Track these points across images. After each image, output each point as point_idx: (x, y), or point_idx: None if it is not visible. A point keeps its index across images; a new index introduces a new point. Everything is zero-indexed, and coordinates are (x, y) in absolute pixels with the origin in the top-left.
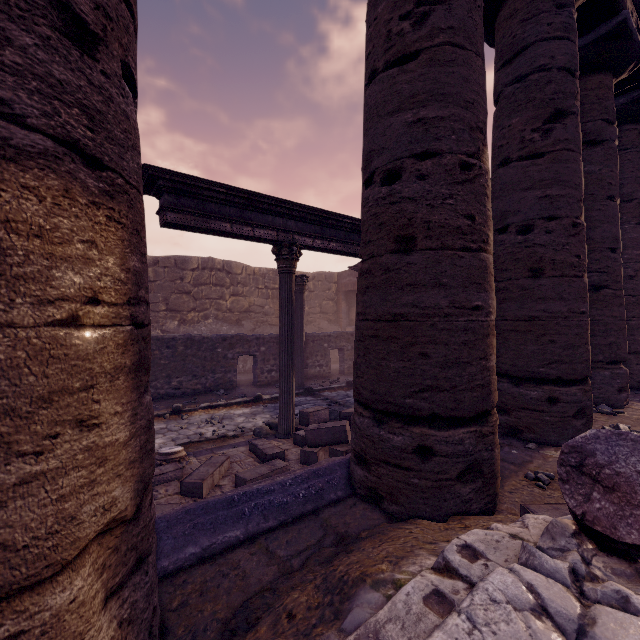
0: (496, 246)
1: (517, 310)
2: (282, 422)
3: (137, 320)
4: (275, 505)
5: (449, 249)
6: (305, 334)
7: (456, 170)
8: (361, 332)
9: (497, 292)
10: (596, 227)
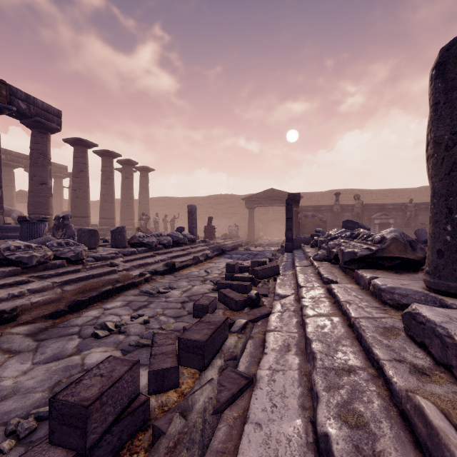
0: None
1: None
2: None
3: None
4: None
5: None
6: None
7: None
8: None
9: None
10: None
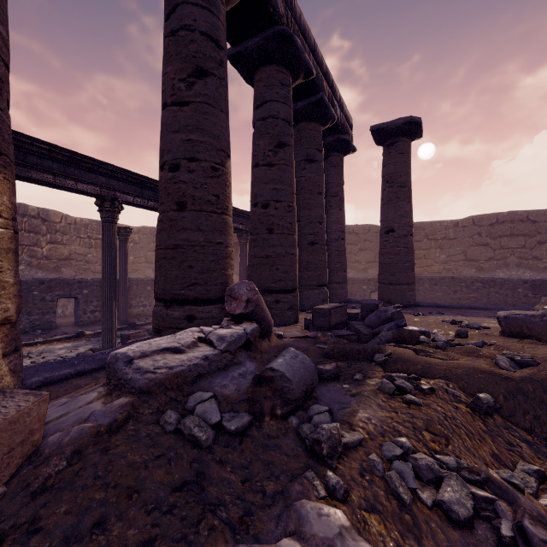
0: (252, 214)
1: (261, 252)
2: (105, 344)
3: (15, 229)
4: (97, 359)
5: (205, 211)
6: (129, 279)
7: (209, 170)
8: (157, 256)
9: (252, 241)
10: (312, 209)
